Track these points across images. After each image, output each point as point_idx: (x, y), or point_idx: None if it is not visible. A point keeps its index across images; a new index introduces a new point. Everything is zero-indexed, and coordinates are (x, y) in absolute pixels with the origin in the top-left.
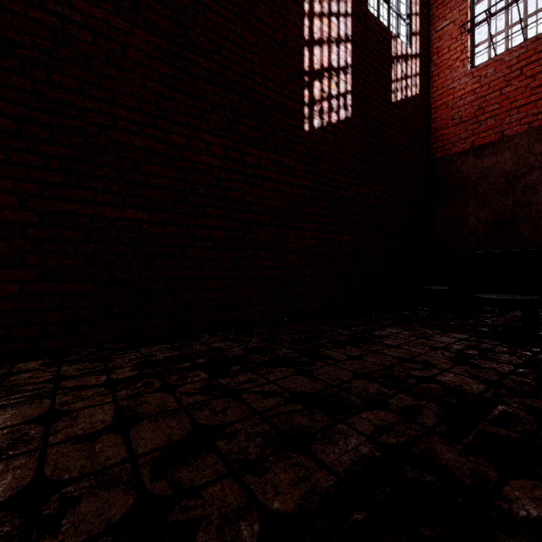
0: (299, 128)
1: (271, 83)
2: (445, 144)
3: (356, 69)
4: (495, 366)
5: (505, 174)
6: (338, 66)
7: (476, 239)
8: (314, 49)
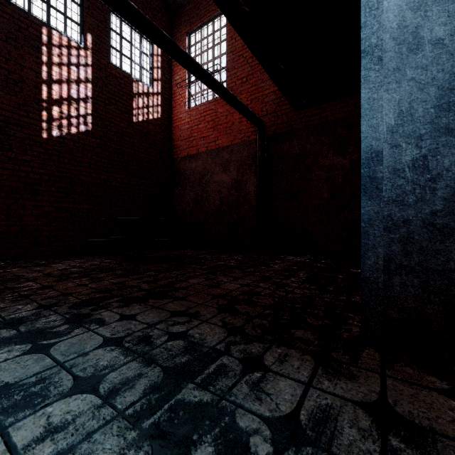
0: (37, 136)
1: (7, 106)
2: (177, 150)
3: (97, 100)
4: (74, 269)
5: (199, 173)
6: (78, 97)
7: (189, 209)
8: (53, 86)
